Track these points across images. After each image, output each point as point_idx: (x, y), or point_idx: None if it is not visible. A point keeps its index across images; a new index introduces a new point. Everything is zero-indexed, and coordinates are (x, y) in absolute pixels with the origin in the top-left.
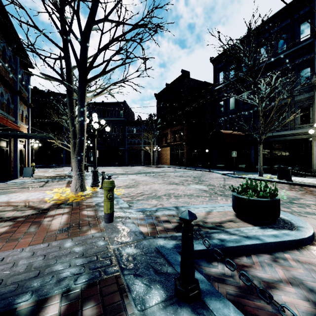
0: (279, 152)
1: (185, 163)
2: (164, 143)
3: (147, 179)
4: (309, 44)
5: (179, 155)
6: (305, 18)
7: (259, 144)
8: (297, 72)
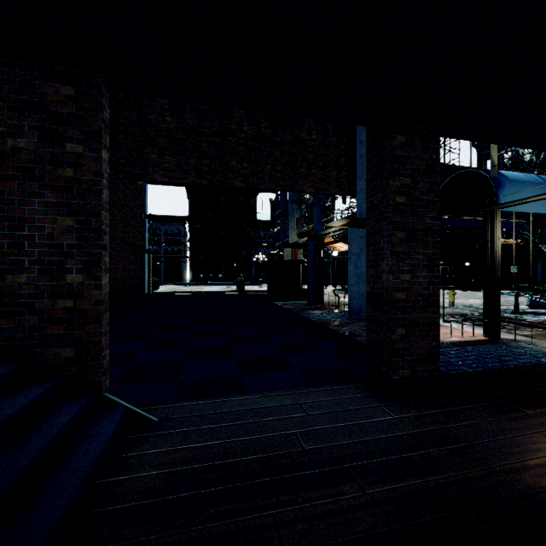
0: None
1: None
2: None
3: None
4: None
5: None
6: None
7: None
8: None
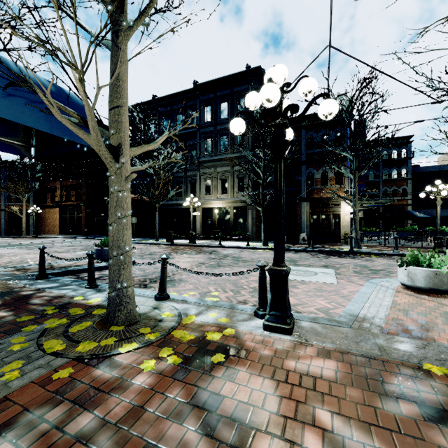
0: (178, 219)
1: (84, 231)
2: (49, 202)
3: (16, 251)
4: (195, 132)
5: (75, 220)
6: (193, 109)
7: (156, 211)
8: (189, 151)
